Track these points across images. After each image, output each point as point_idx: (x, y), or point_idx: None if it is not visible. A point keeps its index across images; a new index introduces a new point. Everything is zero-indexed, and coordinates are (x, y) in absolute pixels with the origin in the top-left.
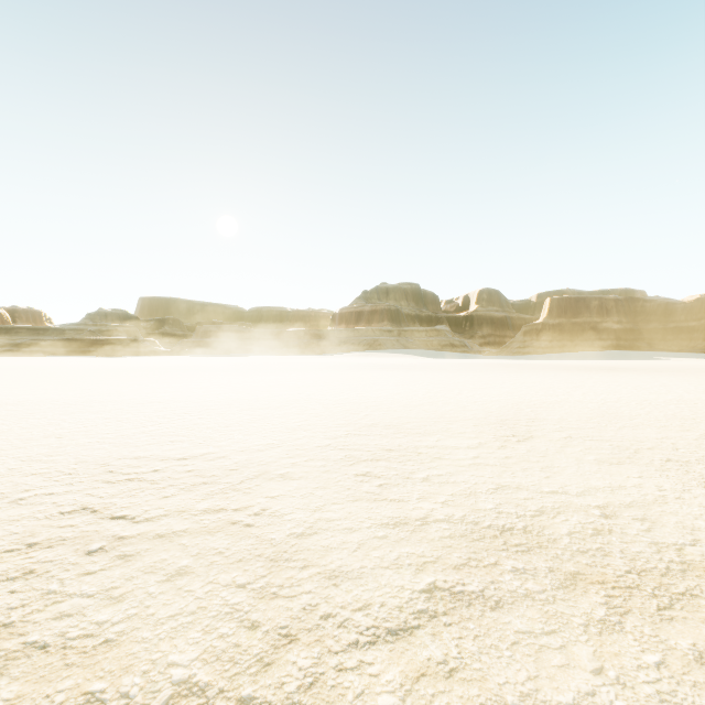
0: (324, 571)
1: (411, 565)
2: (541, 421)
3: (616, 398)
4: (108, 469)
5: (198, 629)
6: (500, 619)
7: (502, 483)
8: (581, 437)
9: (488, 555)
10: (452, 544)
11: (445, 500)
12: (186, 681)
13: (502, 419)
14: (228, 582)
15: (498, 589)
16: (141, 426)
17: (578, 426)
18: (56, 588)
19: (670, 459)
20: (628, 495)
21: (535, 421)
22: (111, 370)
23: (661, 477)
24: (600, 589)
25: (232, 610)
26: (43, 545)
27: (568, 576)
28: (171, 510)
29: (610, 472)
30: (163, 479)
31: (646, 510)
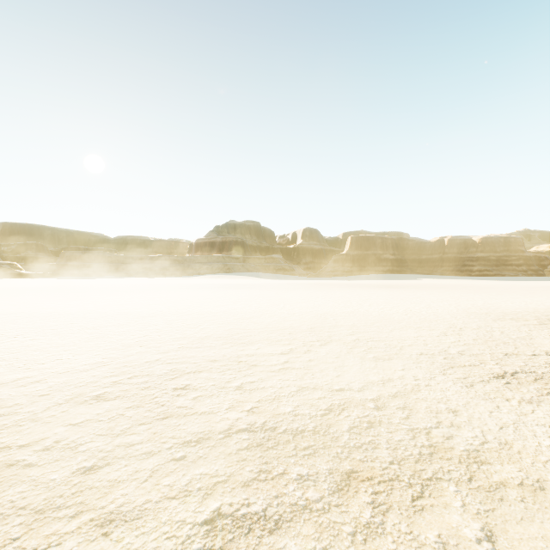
0: (99, 515)
1: (200, 490)
2: (339, 327)
3: (390, 307)
4: None
5: None
6: (276, 544)
7: (303, 384)
8: (365, 339)
9: (278, 464)
10: (247, 457)
11: (251, 408)
12: None
13: (312, 327)
14: None
15: (280, 505)
16: None
17: (365, 330)
18: None
19: (422, 353)
20: (394, 386)
21: (335, 327)
22: None
23: (417, 368)
24: (369, 487)
25: None
26: None
27: (344, 476)
28: None
29: (383, 367)
30: None
31: (406, 399)
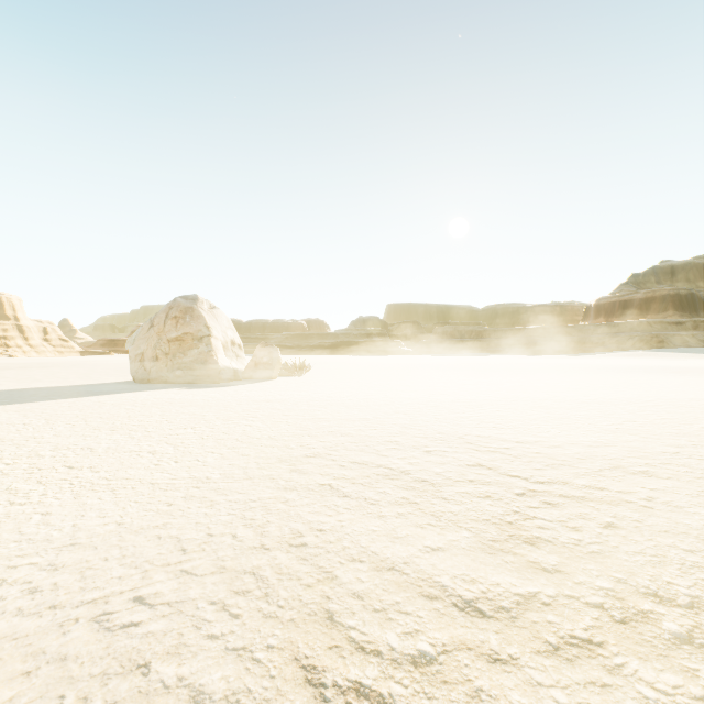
0: None
1: None
2: None
3: None
4: (466, 441)
5: (672, 568)
6: None
7: None
8: None
9: None
10: None
11: None
12: (696, 597)
13: None
14: (669, 544)
15: None
16: (455, 412)
17: None
18: (518, 510)
19: None
20: None
21: None
22: (381, 366)
23: None
24: None
25: (696, 565)
26: (478, 482)
27: None
28: (553, 480)
29: None
30: (520, 455)
31: None
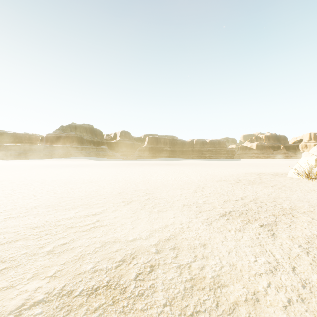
0: None
1: None
2: (138, 191)
3: (168, 176)
4: None
5: None
6: None
7: (106, 239)
8: (153, 198)
9: None
10: None
11: (55, 272)
12: None
13: (121, 192)
14: None
15: None
16: None
17: (153, 192)
18: None
19: (185, 204)
20: (169, 231)
21: (136, 191)
22: None
23: (182, 215)
24: None
25: None
26: None
27: None
28: None
29: (163, 217)
30: None
31: (176, 240)
